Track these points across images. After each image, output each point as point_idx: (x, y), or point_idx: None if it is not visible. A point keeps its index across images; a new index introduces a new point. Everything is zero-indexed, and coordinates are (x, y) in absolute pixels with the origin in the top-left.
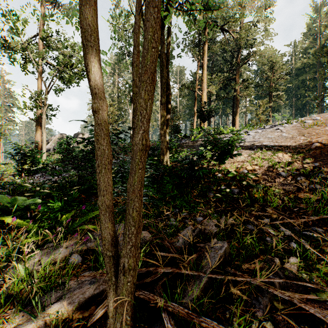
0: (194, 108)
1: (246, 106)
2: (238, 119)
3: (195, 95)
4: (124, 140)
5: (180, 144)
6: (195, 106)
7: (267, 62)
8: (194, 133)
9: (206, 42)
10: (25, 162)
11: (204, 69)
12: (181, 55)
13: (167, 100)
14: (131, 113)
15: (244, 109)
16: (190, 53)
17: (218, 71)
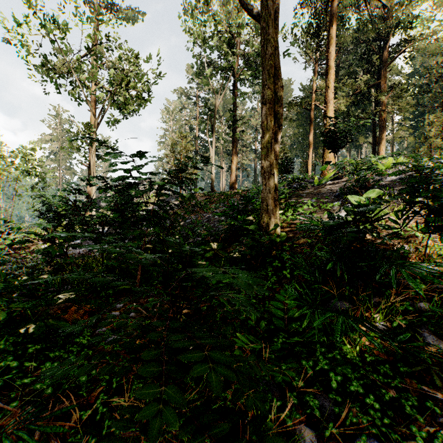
0: (309, 137)
1: (393, 130)
2: (383, 150)
3: (310, 116)
4: (202, 189)
5: (292, 191)
6: (310, 133)
7: (441, 49)
8: (309, 175)
9: (333, 21)
10: (58, 222)
11: (329, 68)
12: (289, 54)
13: (274, 99)
14: (212, 149)
15: (389, 136)
16: (301, 55)
17: (348, 76)
